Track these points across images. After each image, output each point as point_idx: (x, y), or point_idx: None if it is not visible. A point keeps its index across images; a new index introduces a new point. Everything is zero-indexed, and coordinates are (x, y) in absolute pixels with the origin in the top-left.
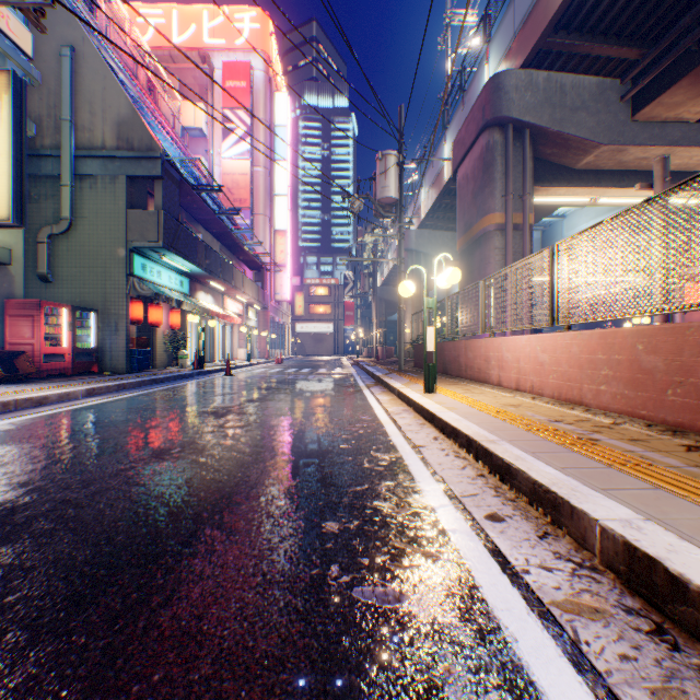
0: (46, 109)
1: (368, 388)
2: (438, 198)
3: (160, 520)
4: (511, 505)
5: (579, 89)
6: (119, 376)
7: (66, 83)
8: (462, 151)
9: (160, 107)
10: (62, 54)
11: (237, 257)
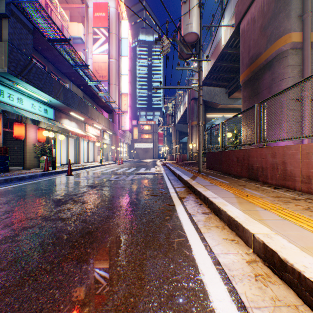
0: None
1: (181, 202)
2: (215, 61)
3: None
4: None
5: None
6: None
7: None
8: (247, 1)
9: (54, 21)
10: None
11: (97, 103)
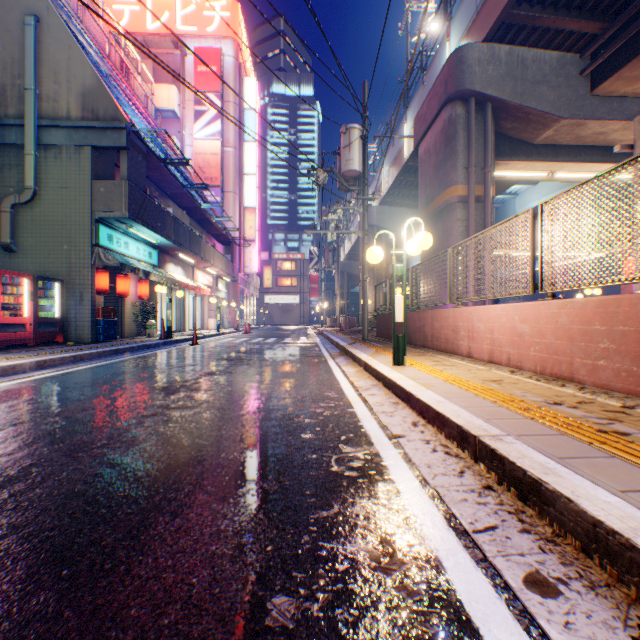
0: (10, 79)
1: (332, 359)
2: (398, 175)
3: (4, 595)
4: (555, 554)
5: (540, 63)
6: (81, 347)
7: (29, 52)
8: (423, 126)
9: (133, 88)
10: (26, 23)
11: (208, 231)
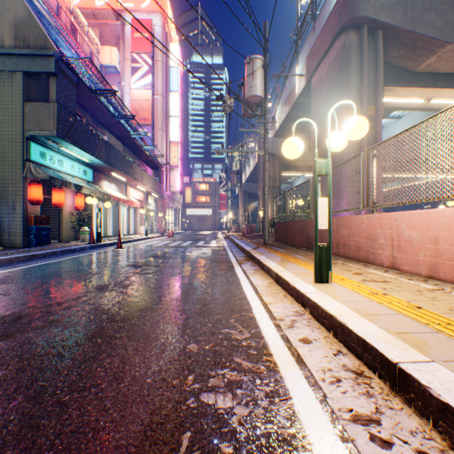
0: None
1: (239, 265)
2: (290, 111)
3: None
4: None
5: None
6: (3, 252)
7: None
8: (316, 60)
9: (82, 46)
10: None
11: (139, 158)
